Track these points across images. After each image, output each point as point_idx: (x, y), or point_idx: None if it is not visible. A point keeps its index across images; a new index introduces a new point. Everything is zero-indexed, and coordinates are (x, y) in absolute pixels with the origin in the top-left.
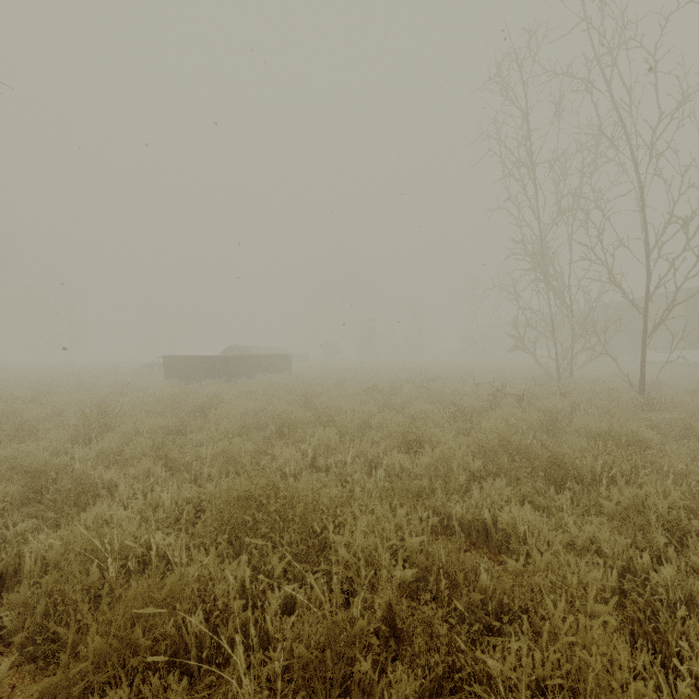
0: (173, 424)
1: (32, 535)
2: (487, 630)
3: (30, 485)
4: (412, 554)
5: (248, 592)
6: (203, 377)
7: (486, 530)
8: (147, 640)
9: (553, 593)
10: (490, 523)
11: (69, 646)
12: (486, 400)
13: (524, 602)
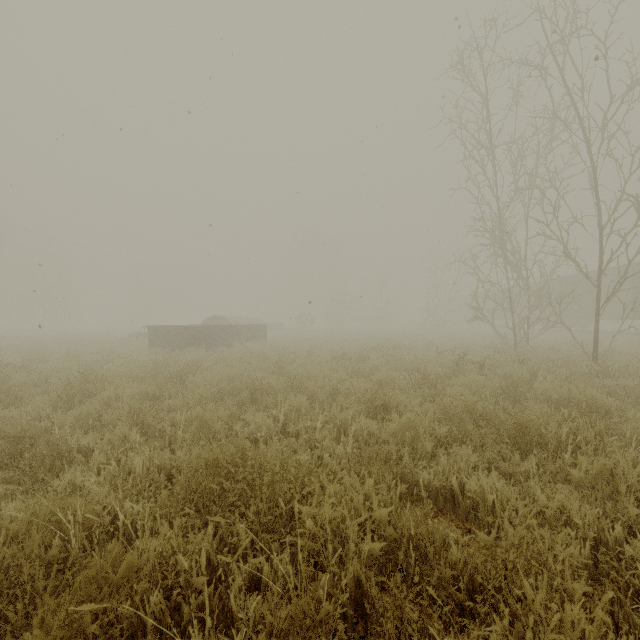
0: (152, 390)
1: (5, 501)
2: (458, 607)
3: (7, 450)
4: (380, 525)
5: (213, 565)
6: (185, 345)
7: (453, 496)
8: (101, 624)
9: (527, 570)
10: (458, 490)
11: (7, 639)
12: (449, 367)
13: (498, 580)
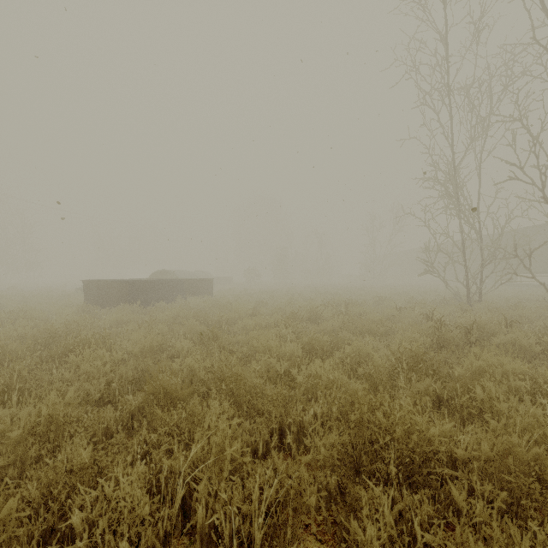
0: None
1: None
2: None
3: None
4: None
5: None
6: (121, 301)
7: None
8: None
9: None
10: None
11: None
12: (432, 334)
13: None
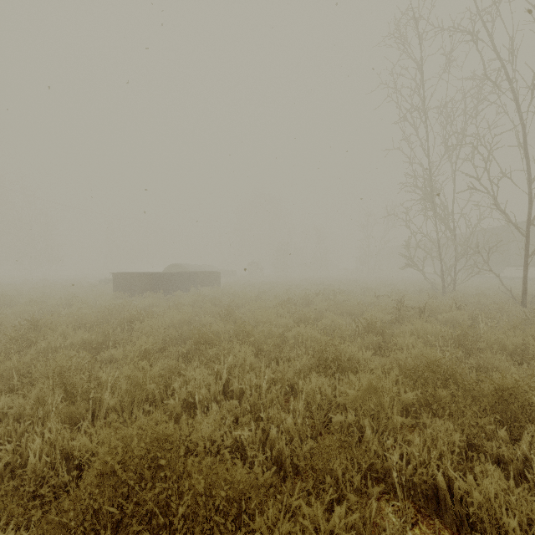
0: (96, 338)
1: None
2: None
3: None
4: None
5: None
6: (145, 290)
7: (436, 494)
8: None
9: None
10: (445, 490)
11: None
12: (391, 313)
13: None
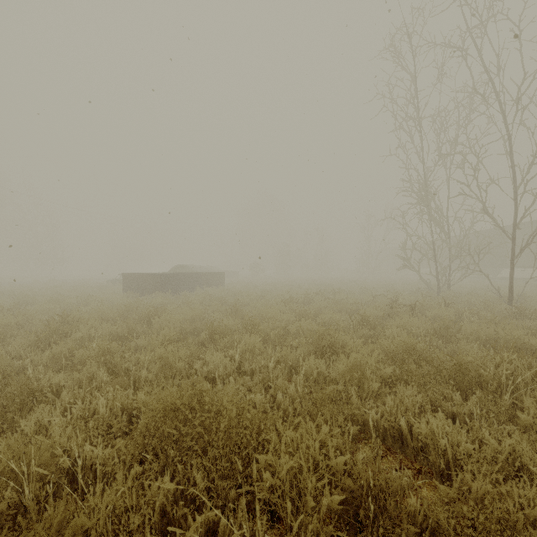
0: (121, 330)
1: None
2: None
3: None
4: (337, 473)
5: (169, 517)
6: (154, 290)
7: (401, 436)
8: None
9: (497, 532)
10: (406, 431)
11: None
12: (384, 309)
13: None
